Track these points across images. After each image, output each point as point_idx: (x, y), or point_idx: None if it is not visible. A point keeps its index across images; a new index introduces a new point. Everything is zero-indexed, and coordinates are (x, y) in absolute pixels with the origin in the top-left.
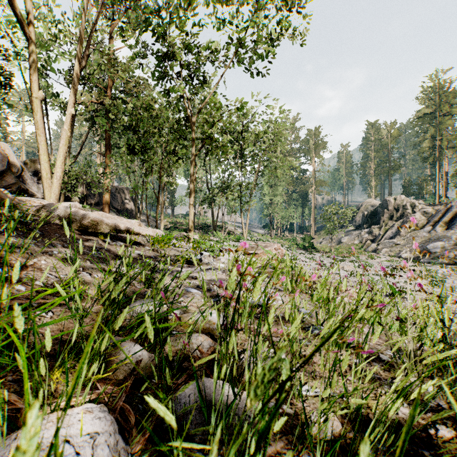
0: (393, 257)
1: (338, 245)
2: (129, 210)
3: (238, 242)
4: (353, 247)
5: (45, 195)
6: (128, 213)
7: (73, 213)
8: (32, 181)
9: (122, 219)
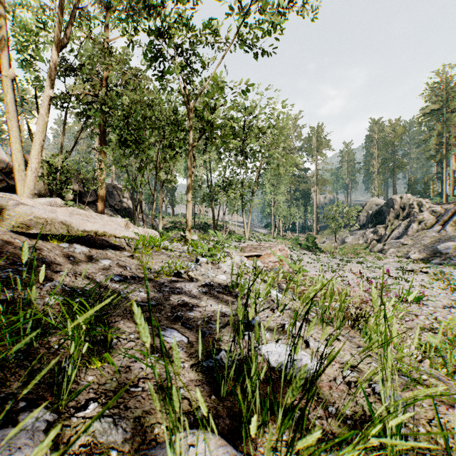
0: (401, 258)
1: (342, 245)
2: (127, 209)
3: (240, 242)
4: (358, 247)
5: (18, 189)
6: (126, 212)
7: (9, 206)
8: None
9: (103, 217)
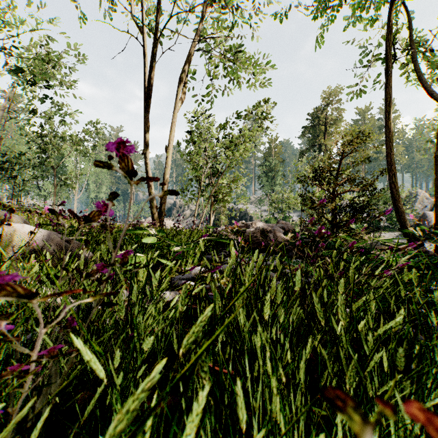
0: None
1: None
2: None
3: None
4: None
5: None
6: None
7: None
8: None
9: None
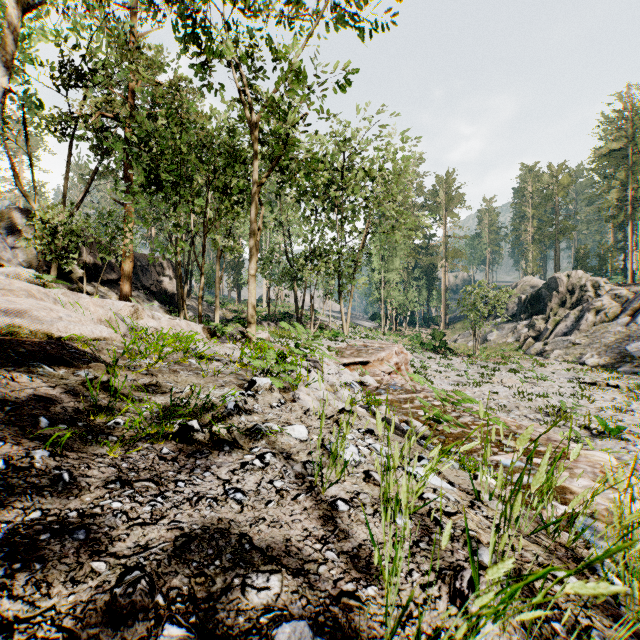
0: (572, 363)
1: (483, 345)
2: (169, 292)
3: (336, 341)
4: (507, 348)
5: None
6: (167, 297)
7: None
8: (4, 244)
9: (79, 298)
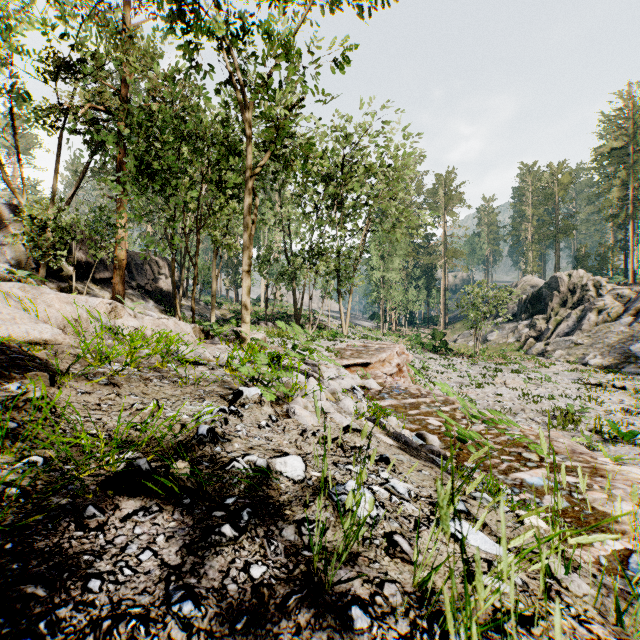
0: (575, 364)
1: (484, 345)
2: (165, 291)
3: (335, 341)
4: (507, 348)
5: None
6: (162, 296)
7: None
8: None
9: (41, 293)
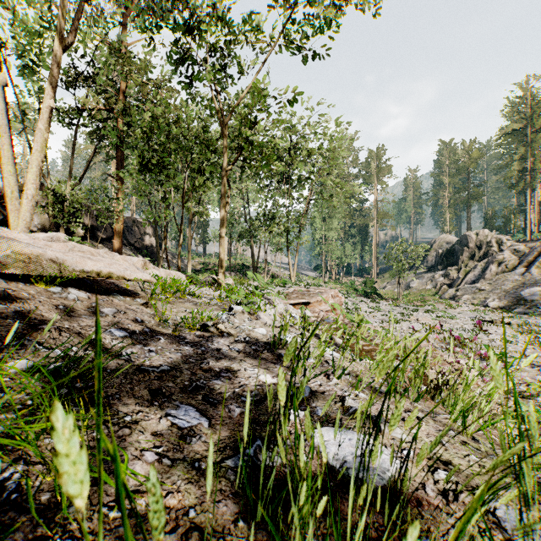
0: (478, 306)
1: (407, 291)
2: (150, 247)
3: (285, 287)
4: (426, 293)
5: (10, 221)
6: (148, 252)
7: None
8: None
9: (114, 255)
